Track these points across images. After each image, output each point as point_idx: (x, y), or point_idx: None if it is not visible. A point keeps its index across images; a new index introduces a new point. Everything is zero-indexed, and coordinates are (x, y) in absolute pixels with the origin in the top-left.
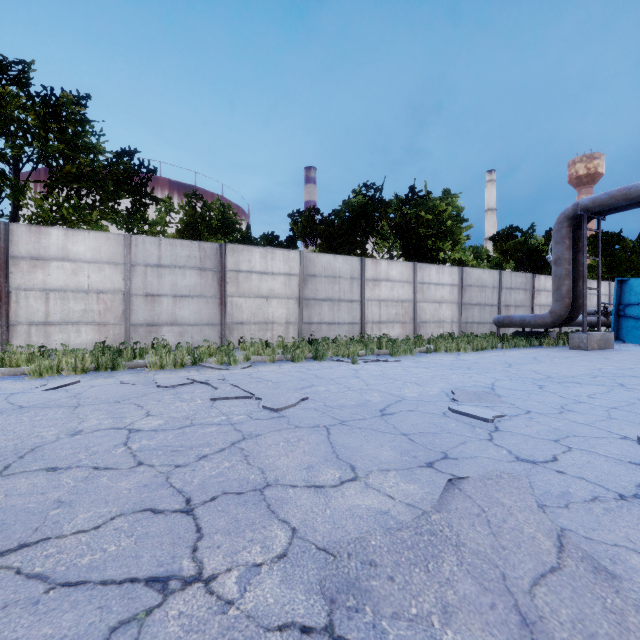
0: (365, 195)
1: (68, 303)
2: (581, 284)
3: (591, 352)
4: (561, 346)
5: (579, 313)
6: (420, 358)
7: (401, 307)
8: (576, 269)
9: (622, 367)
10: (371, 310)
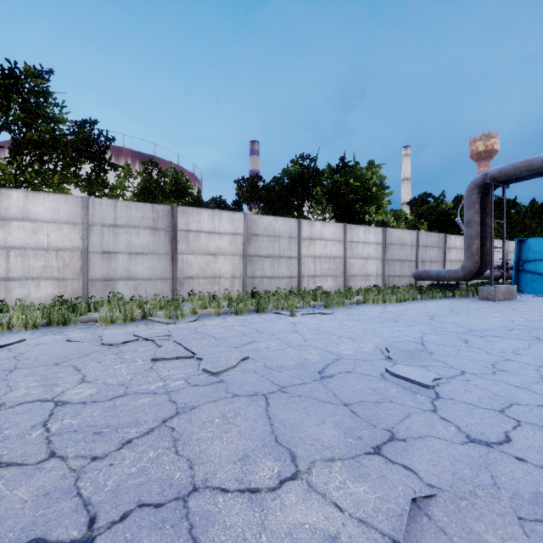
0: (302, 165)
1: (28, 260)
2: (488, 243)
3: (498, 303)
4: (471, 297)
5: (486, 268)
6: (351, 310)
7: (333, 263)
8: (484, 230)
9: (531, 319)
10: (307, 265)
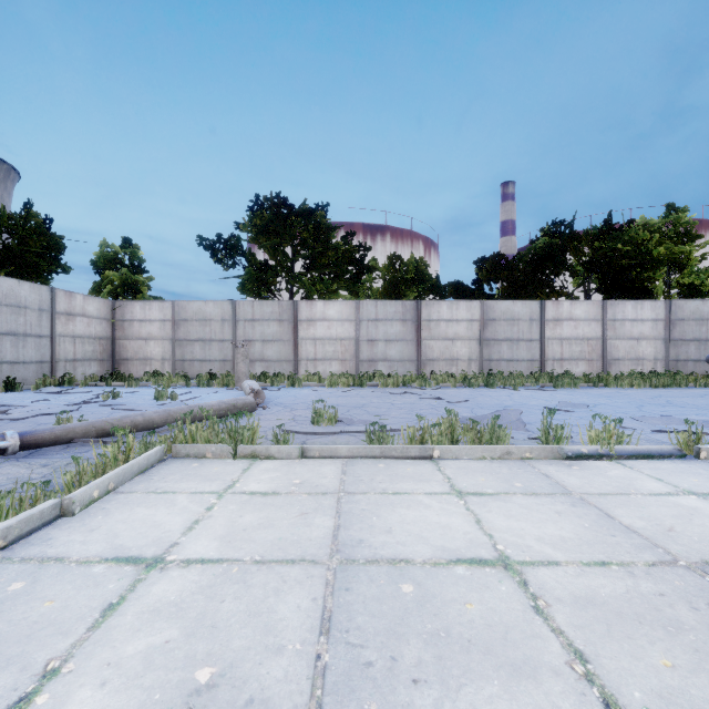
0: (554, 232)
1: (325, 347)
2: None
3: None
4: None
5: None
6: (579, 390)
7: (587, 345)
8: None
9: None
10: (551, 348)
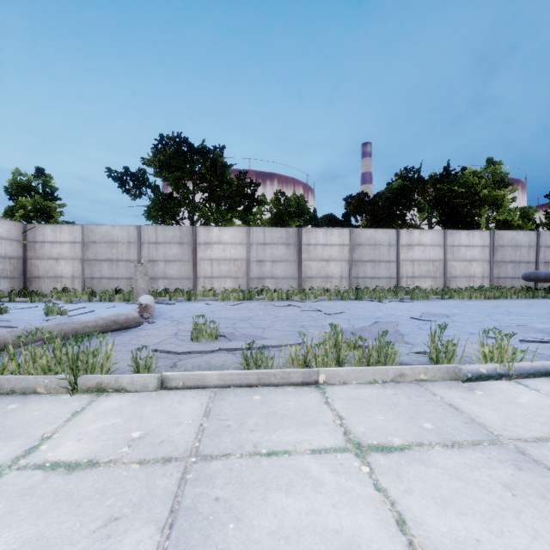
0: (405, 177)
1: (221, 266)
2: None
3: None
4: None
5: None
6: (431, 301)
7: (432, 265)
8: None
9: None
10: (405, 268)
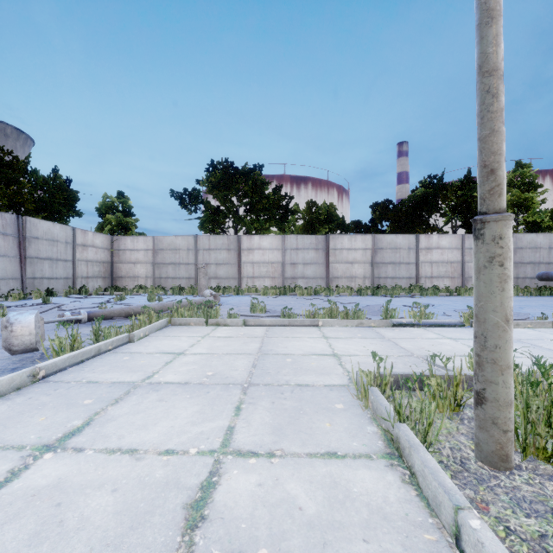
0: (429, 184)
1: (260, 268)
2: None
3: None
4: None
5: None
6: (438, 297)
7: (450, 266)
8: None
9: None
10: (424, 269)
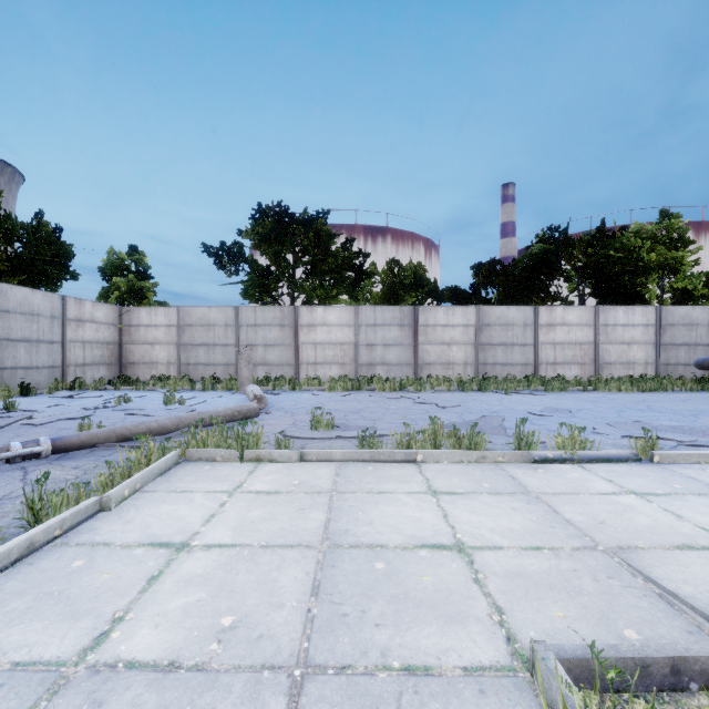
0: (549, 239)
1: (325, 351)
2: None
3: None
4: None
5: None
6: (568, 394)
7: (579, 349)
8: None
9: None
10: (545, 352)
